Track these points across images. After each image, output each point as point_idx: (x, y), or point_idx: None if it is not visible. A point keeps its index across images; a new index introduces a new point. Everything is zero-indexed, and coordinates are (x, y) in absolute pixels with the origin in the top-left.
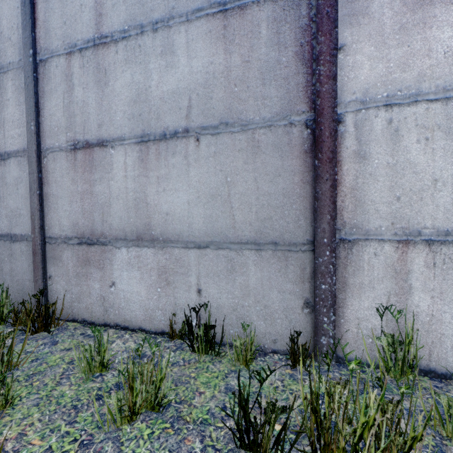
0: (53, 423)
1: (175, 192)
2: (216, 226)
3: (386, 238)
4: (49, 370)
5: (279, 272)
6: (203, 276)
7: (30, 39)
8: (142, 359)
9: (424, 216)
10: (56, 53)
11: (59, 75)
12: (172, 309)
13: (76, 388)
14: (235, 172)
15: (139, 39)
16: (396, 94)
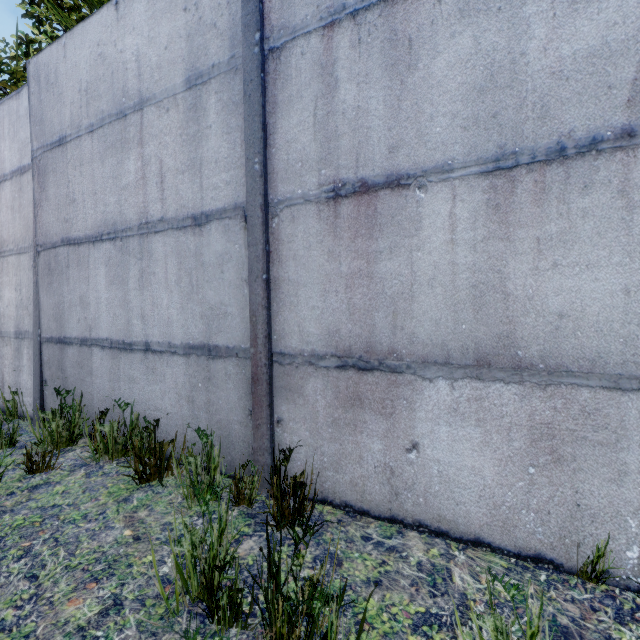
0: None
1: (588, 270)
2: None
3: None
4: None
5: None
6: None
7: (257, 15)
8: None
9: None
10: (303, 30)
11: (308, 68)
12: (566, 514)
13: None
14: None
15: None
16: None
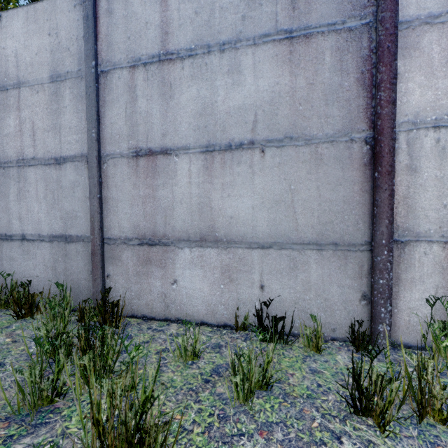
0: (182, 402)
1: (240, 198)
2: (279, 228)
3: (434, 240)
4: (144, 360)
5: (339, 269)
6: (266, 273)
7: (93, 52)
8: (221, 348)
9: None
10: (119, 66)
11: (122, 86)
12: (235, 304)
13: (180, 374)
14: (298, 181)
15: (206, 58)
16: (443, 118)
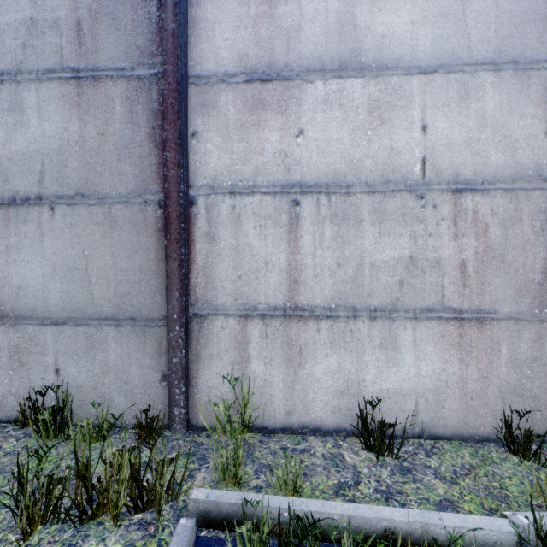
0: None
1: (28, 264)
2: (74, 301)
3: (231, 313)
4: None
5: (138, 347)
6: (61, 355)
7: None
8: None
9: (259, 293)
10: None
11: None
12: (27, 393)
13: None
14: (92, 246)
15: None
16: (238, 184)
